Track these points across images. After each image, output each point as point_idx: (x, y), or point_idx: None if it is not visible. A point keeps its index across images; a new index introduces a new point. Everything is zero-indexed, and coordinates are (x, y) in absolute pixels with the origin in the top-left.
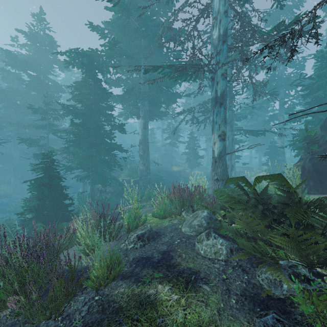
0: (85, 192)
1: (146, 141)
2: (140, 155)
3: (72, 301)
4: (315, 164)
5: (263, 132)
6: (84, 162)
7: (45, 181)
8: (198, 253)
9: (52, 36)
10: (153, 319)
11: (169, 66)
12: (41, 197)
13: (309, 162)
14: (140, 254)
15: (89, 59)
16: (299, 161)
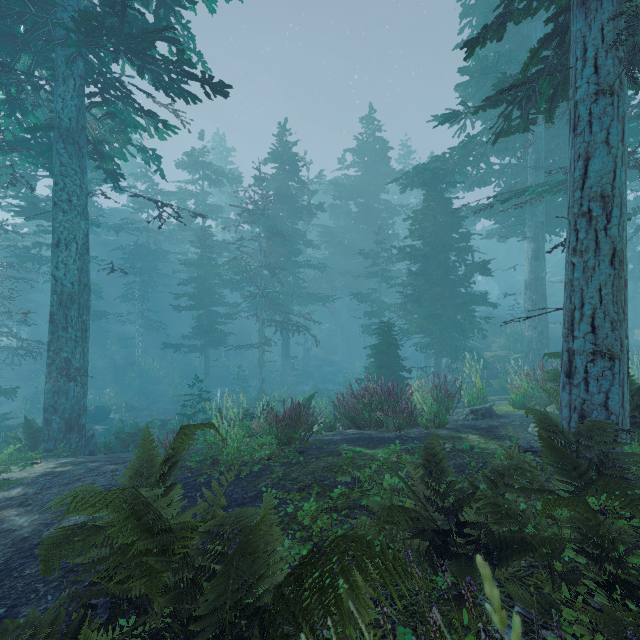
0: (428, 369)
1: (540, 282)
2: (526, 310)
3: (409, 429)
4: None
5: None
6: (424, 324)
7: (383, 347)
8: (527, 431)
9: (384, 141)
10: (457, 441)
11: (543, 183)
12: (379, 365)
13: None
14: (469, 423)
15: (432, 173)
16: None
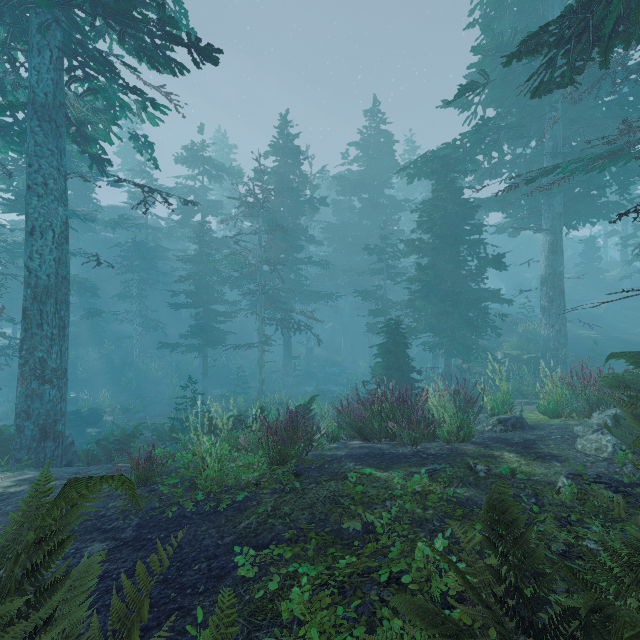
0: (436, 369)
1: (557, 278)
2: (542, 308)
3: (427, 443)
4: None
5: None
6: (434, 322)
7: (391, 347)
8: (574, 448)
9: (389, 134)
10: (490, 461)
11: (577, 159)
12: (387, 366)
13: None
14: (498, 436)
15: (442, 161)
16: None
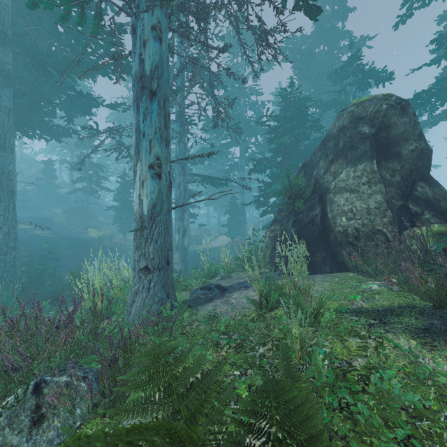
0: None
1: (6, 176)
2: None
3: None
4: (301, 230)
5: (225, 181)
6: None
7: None
8: None
9: None
10: None
11: None
12: None
13: (294, 227)
14: None
15: None
16: (273, 223)
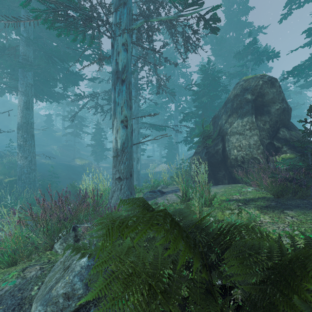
0: None
1: (30, 126)
2: (19, 145)
3: None
4: (210, 158)
5: (164, 127)
6: None
7: None
8: None
9: None
10: None
11: None
12: None
13: (205, 156)
14: None
15: None
16: (194, 154)
